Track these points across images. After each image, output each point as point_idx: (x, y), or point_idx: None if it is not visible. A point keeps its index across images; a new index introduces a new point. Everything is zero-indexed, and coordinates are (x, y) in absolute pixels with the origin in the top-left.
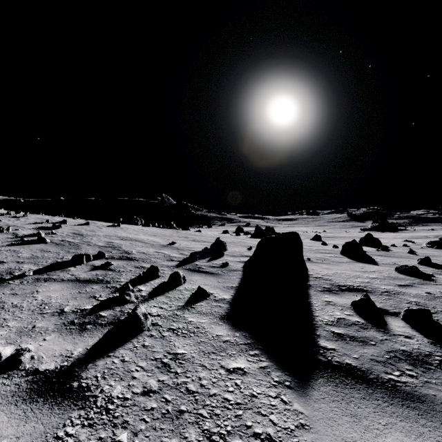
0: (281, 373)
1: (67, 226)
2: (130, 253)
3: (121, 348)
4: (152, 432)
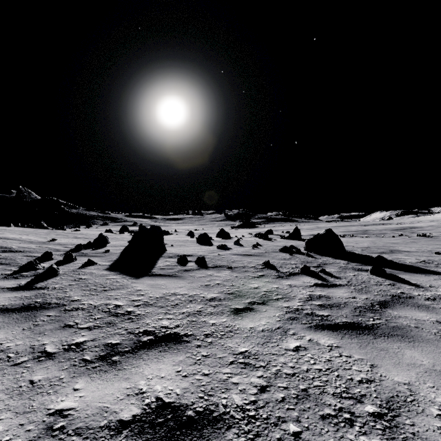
0: (131, 277)
1: None
2: (11, 248)
3: (49, 280)
4: (78, 289)
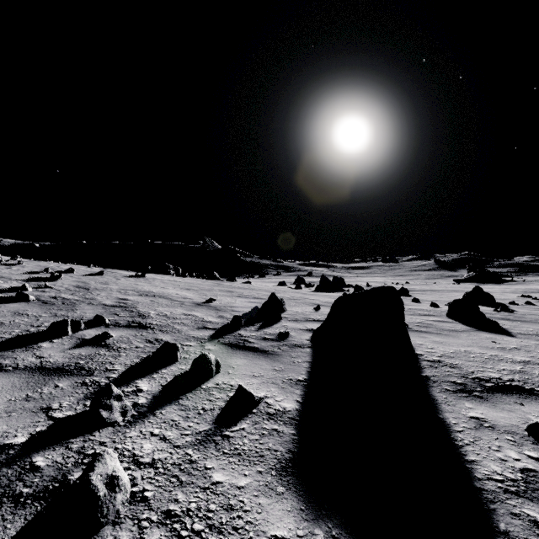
0: None
1: (72, 277)
2: (145, 317)
3: None
4: None
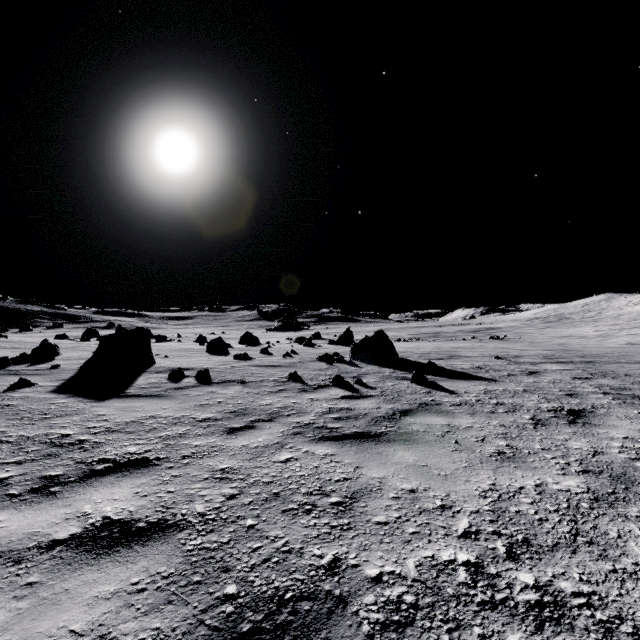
0: (91, 400)
1: None
2: None
3: None
4: (2, 418)
